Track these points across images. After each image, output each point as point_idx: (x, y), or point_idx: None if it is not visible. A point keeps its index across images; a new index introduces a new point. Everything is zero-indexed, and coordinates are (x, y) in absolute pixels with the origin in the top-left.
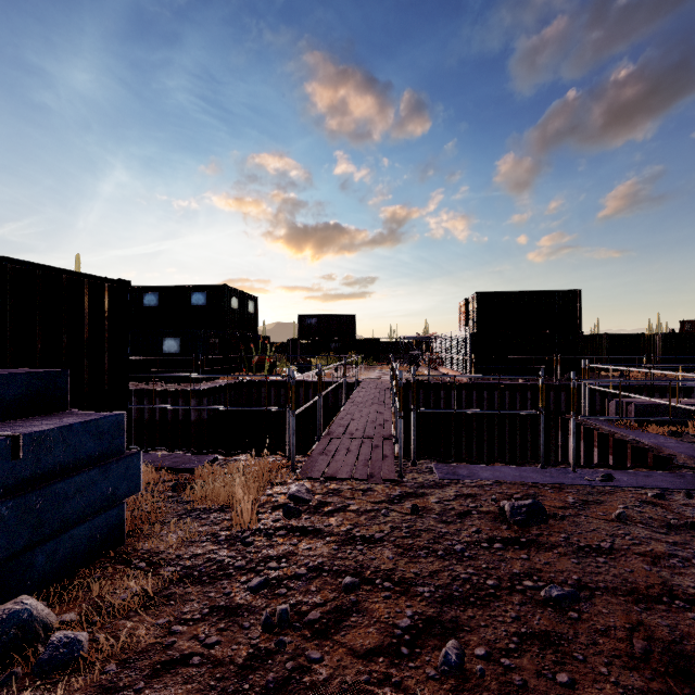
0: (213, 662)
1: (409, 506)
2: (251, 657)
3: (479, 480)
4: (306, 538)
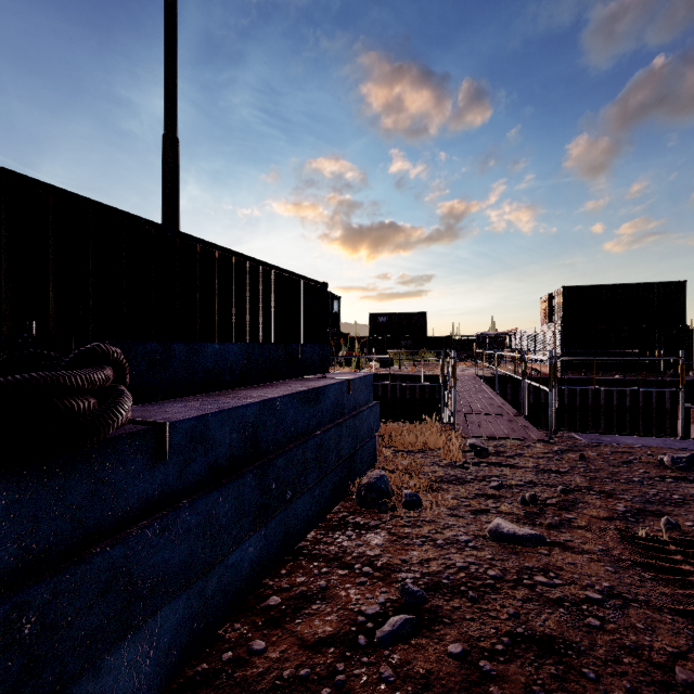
0: (505, 513)
1: (574, 456)
2: (527, 513)
3: (625, 444)
4: (506, 468)
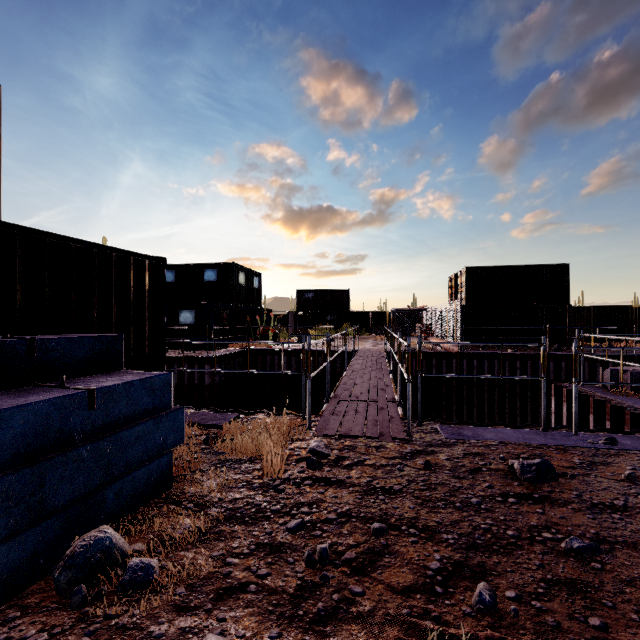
0: (268, 591)
1: (422, 462)
2: (300, 588)
3: (484, 440)
4: (331, 487)
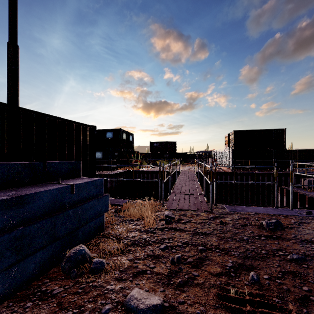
0: (155, 273)
1: (218, 221)
2: (170, 273)
3: (247, 212)
4: (177, 232)
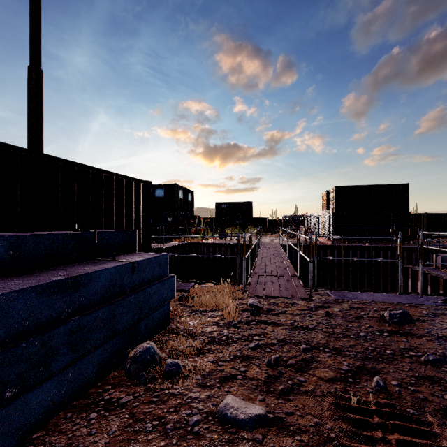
0: (249, 379)
1: (323, 312)
2: (267, 378)
3: (361, 300)
4: (269, 326)
